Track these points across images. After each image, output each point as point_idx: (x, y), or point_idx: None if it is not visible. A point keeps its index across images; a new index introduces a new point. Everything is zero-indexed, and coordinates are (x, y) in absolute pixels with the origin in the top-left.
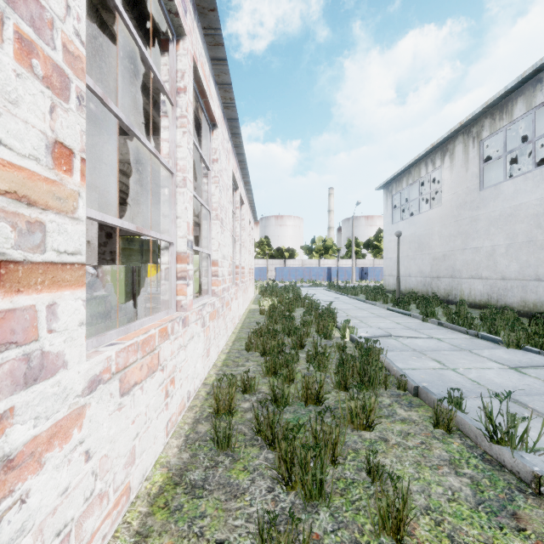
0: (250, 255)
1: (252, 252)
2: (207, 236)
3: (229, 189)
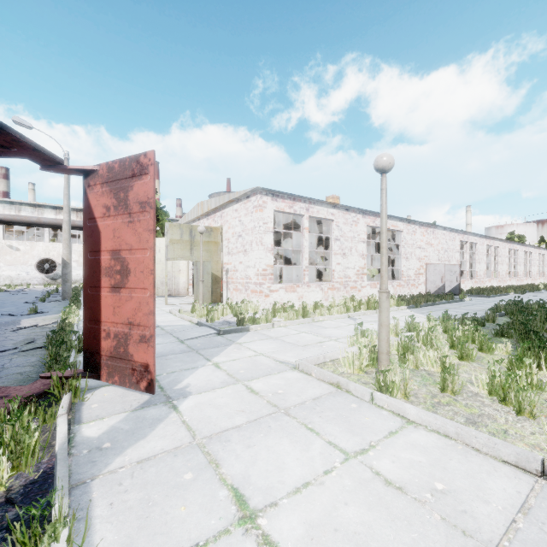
0: (540, 267)
1: (544, 265)
2: (516, 268)
3: (522, 256)
